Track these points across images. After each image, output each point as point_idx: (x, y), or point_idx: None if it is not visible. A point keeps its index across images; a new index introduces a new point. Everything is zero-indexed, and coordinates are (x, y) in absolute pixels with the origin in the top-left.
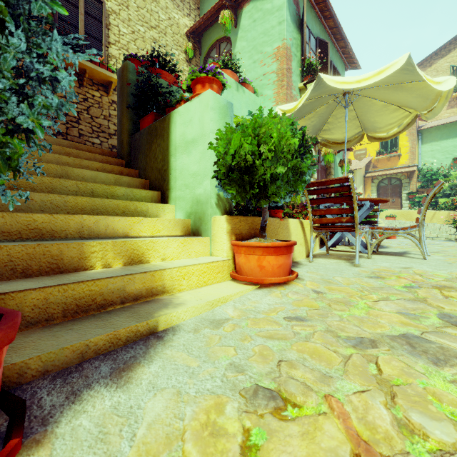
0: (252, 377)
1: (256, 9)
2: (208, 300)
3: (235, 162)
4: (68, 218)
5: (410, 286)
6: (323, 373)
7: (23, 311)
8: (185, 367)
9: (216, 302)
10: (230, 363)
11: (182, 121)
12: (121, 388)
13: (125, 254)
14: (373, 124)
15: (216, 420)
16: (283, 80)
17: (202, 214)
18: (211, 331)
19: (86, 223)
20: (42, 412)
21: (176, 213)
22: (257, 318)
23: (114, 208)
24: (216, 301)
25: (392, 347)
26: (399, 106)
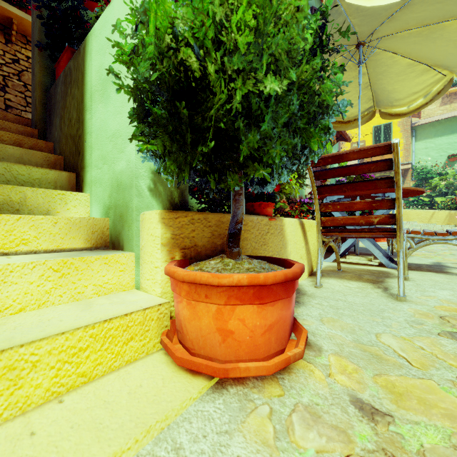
0: None
1: None
2: None
3: (159, 73)
4: None
5: None
6: None
7: None
8: None
9: None
10: None
11: (98, 44)
12: None
13: None
14: (391, 94)
15: None
16: None
17: (124, 208)
18: None
19: None
20: None
21: (92, 208)
22: None
23: None
24: None
25: None
26: (430, 66)
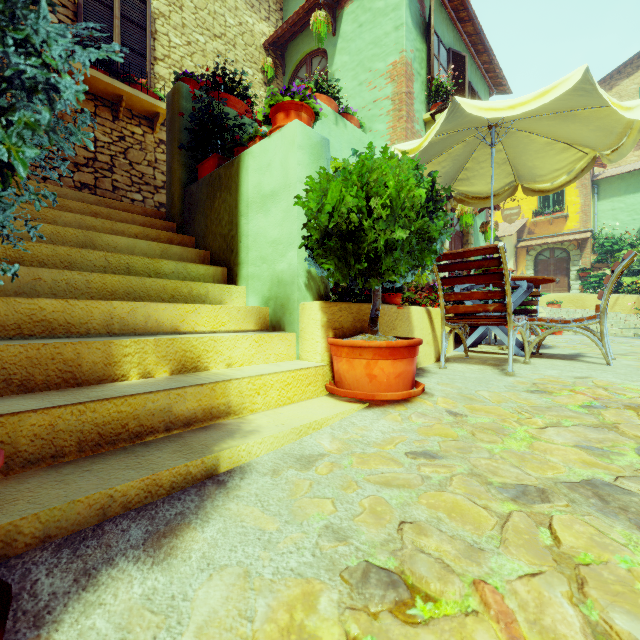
0: (360, 549)
1: (363, 9)
2: (294, 426)
3: (334, 223)
4: (91, 306)
5: (592, 406)
6: (468, 543)
7: (17, 444)
8: (257, 531)
9: (306, 428)
10: (327, 525)
11: (257, 165)
12: (160, 564)
13: (173, 358)
14: (532, 170)
15: (304, 623)
16: (401, 109)
17: (285, 300)
18: (298, 474)
19: (116, 313)
20: (36, 604)
21: (249, 299)
22: (366, 453)
23: (159, 290)
24: (305, 427)
25: (572, 501)
26: (569, 144)
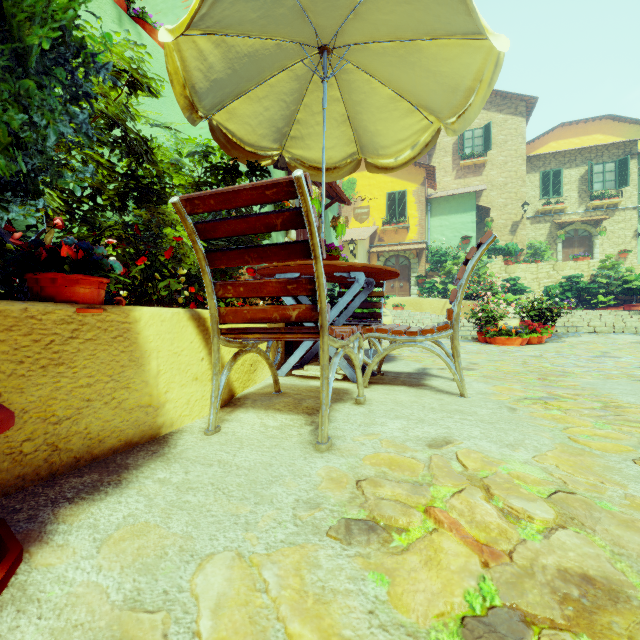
0: None
1: None
2: None
3: None
4: None
5: (490, 622)
6: None
7: None
8: None
9: None
10: None
11: None
12: None
13: None
14: (375, 138)
15: None
16: None
17: None
18: None
19: None
20: None
21: None
22: None
23: None
24: None
25: None
26: (414, 105)
